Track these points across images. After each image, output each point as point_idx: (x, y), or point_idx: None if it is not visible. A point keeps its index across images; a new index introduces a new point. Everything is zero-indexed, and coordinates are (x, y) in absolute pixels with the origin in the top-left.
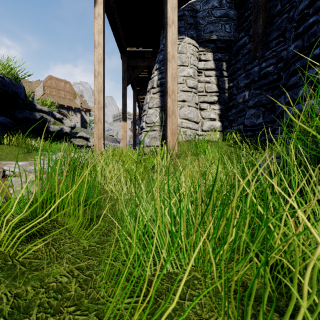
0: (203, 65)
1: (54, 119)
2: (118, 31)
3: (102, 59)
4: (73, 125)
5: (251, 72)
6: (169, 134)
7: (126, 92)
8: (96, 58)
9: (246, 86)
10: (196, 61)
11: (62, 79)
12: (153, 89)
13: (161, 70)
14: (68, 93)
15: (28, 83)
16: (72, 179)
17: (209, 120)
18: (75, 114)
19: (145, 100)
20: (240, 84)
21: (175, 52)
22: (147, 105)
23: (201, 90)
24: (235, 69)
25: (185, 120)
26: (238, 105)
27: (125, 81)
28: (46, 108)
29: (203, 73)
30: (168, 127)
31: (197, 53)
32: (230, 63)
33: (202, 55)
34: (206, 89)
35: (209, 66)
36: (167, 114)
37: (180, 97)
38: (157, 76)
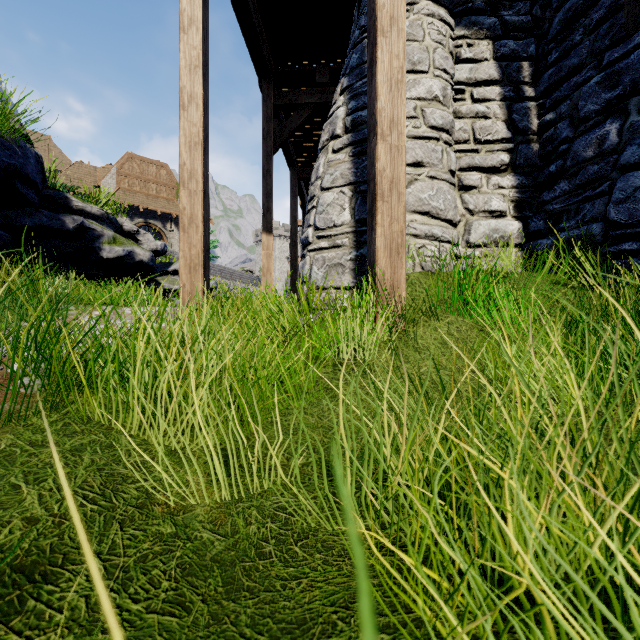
0: (467, 71)
1: (120, 233)
2: (250, 14)
3: (201, 60)
4: (160, 247)
5: (624, 66)
6: (381, 250)
7: (271, 165)
8: (185, 58)
9: (608, 110)
10: (450, 62)
11: (153, 160)
12: (333, 141)
13: (354, 89)
14: (164, 188)
15: (89, 170)
16: (8, 415)
17: (486, 217)
18: (177, 228)
19: (314, 172)
20: (586, 106)
21: (399, 7)
22: (319, 182)
23: (464, 138)
24: (563, 72)
25: (423, 215)
26: (581, 168)
27: (270, 140)
28: (96, 207)
29: (468, 93)
30: (379, 229)
31: (452, 41)
32: (542, 63)
33: (463, 47)
34: (477, 134)
35: (484, 73)
36: (376, 190)
37: (407, 154)
38: (345, 106)
